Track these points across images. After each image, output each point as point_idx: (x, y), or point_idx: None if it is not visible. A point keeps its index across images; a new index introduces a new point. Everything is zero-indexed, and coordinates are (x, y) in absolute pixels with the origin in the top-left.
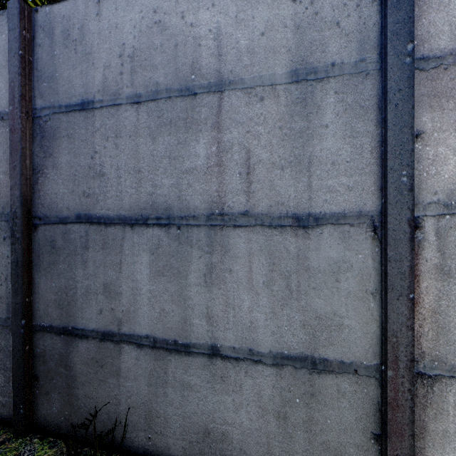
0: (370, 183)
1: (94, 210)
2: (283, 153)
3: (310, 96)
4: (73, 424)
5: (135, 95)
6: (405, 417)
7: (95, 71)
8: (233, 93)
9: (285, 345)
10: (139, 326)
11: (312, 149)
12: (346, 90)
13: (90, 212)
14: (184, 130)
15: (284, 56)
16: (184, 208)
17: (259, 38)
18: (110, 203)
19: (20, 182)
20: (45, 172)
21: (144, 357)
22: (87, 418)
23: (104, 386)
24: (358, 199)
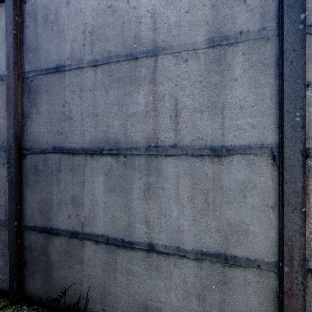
0: (270, 122)
1: (65, 144)
2: (202, 100)
3: (223, 57)
4: (50, 296)
5: (94, 60)
6: (298, 304)
7: (66, 44)
8: (165, 57)
9: (204, 244)
10: (96, 228)
11: (224, 97)
12: (251, 52)
13: (62, 145)
14: (129, 84)
15: (203, 28)
16: (129, 142)
17: (184, 15)
18: (76, 138)
19: (13, 124)
20: (31, 116)
21: (100, 250)
22: (58, 295)
23: (72, 270)
24: (261, 134)
